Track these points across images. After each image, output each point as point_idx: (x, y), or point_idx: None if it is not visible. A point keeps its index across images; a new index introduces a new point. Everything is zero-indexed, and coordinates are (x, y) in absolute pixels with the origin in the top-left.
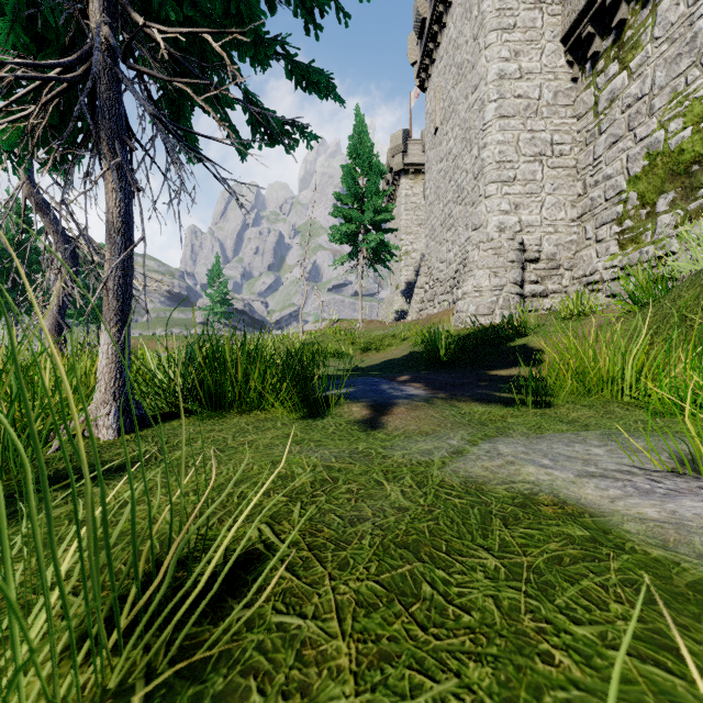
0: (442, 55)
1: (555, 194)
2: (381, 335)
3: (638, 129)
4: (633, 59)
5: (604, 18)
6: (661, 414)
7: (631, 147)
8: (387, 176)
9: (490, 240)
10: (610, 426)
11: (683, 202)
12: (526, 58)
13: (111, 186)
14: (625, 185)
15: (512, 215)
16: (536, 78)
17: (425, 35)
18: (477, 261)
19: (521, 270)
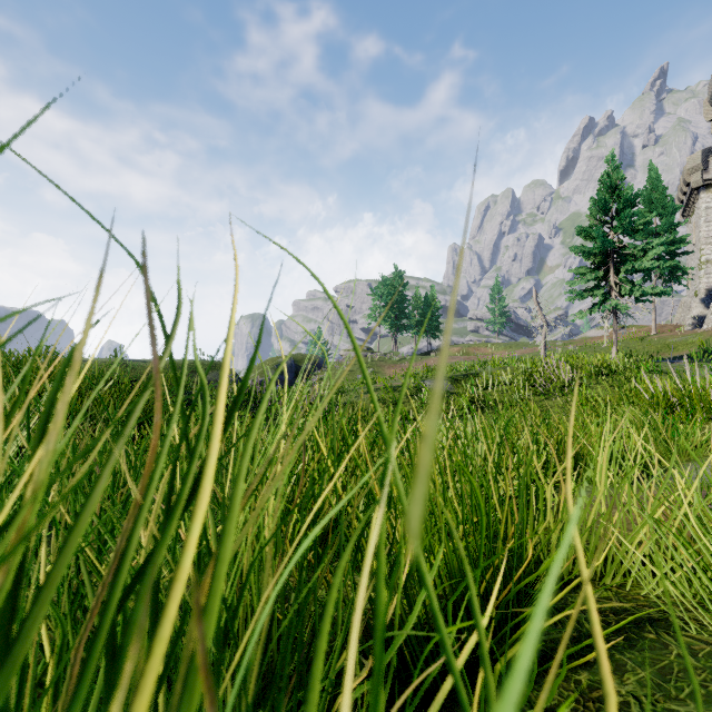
0: None
1: None
2: (674, 342)
3: None
4: None
5: None
6: None
7: None
8: (682, 188)
9: None
10: None
11: None
12: None
13: (615, 324)
14: None
15: None
16: None
17: None
18: None
19: None
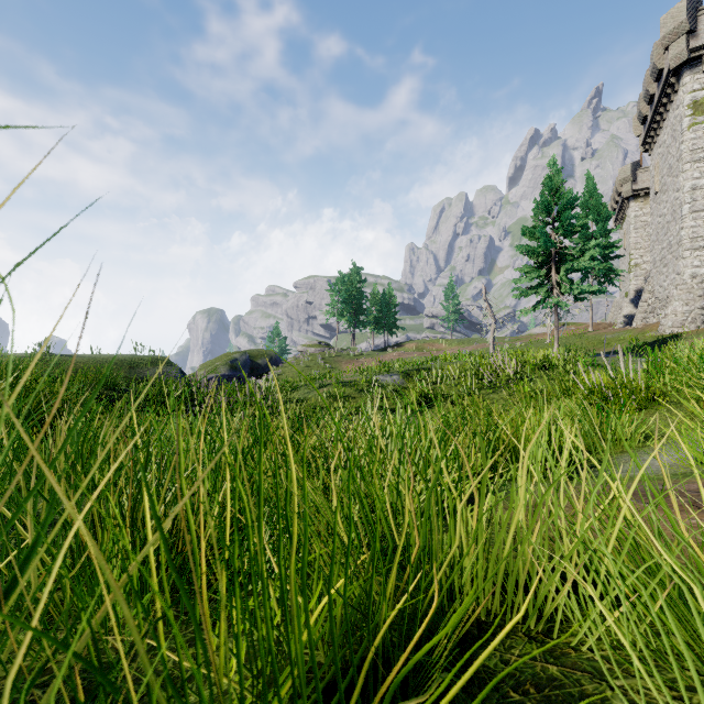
0: (660, 144)
1: None
2: (608, 338)
3: None
4: None
5: None
6: None
7: None
8: (615, 197)
9: (684, 284)
10: None
11: None
12: None
13: (557, 321)
14: None
15: (702, 268)
16: None
17: (646, 127)
18: (674, 296)
19: None
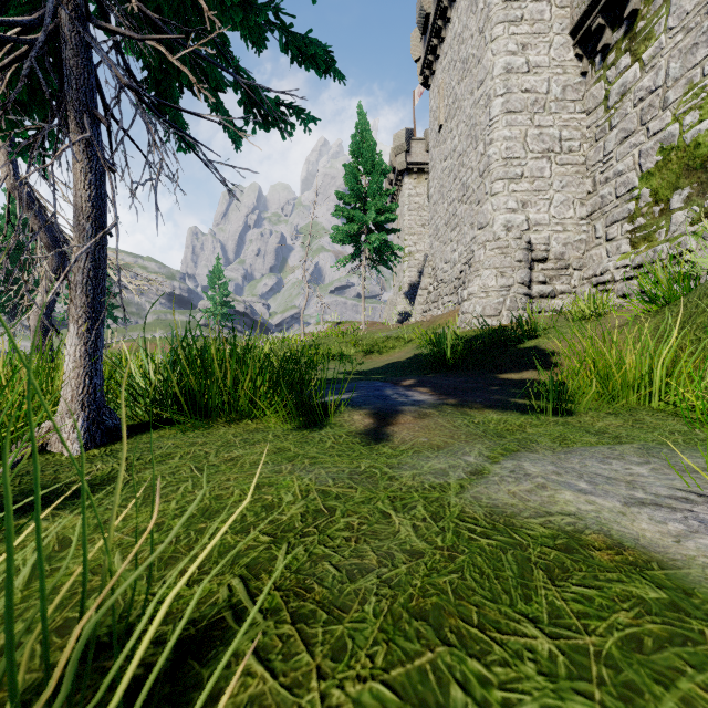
0: (446, 51)
1: (563, 192)
2: (384, 337)
3: (651, 123)
4: (645, 51)
5: (615, 9)
6: (699, 424)
7: (643, 142)
8: (390, 176)
9: (497, 238)
10: (644, 438)
11: (700, 198)
12: (534, 52)
13: (79, 165)
14: (637, 181)
15: (519, 214)
16: (544, 72)
17: (429, 31)
18: (483, 261)
19: (528, 270)
